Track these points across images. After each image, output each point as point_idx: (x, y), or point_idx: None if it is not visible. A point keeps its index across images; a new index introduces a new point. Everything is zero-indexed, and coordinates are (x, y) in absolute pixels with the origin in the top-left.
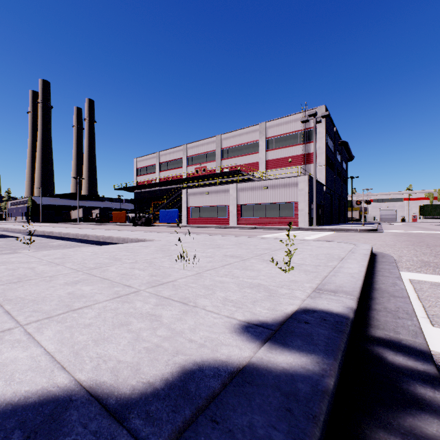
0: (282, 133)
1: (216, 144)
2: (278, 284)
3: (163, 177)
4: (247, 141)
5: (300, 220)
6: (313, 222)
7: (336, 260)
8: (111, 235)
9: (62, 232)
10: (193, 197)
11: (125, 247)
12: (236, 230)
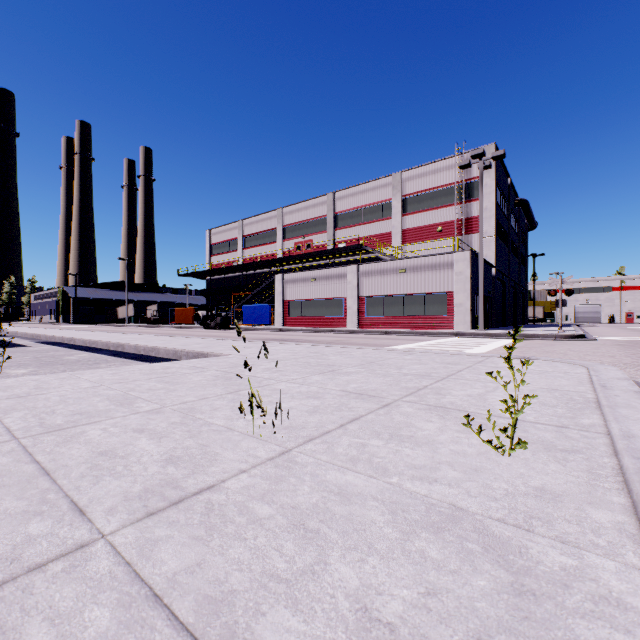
0: (428, 187)
1: (326, 207)
2: (510, 513)
3: (248, 256)
4: (373, 202)
5: (457, 320)
6: (477, 323)
7: (589, 410)
8: (157, 345)
9: (87, 340)
10: (292, 286)
11: (164, 369)
12: (357, 336)
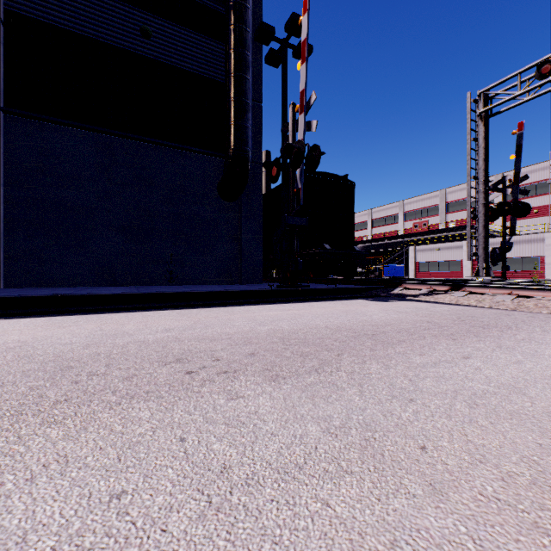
0: (525, 182)
1: (439, 199)
2: None
3: (375, 233)
4: None
5: (546, 273)
6: None
7: None
8: None
9: None
10: (421, 253)
11: None
12: None
